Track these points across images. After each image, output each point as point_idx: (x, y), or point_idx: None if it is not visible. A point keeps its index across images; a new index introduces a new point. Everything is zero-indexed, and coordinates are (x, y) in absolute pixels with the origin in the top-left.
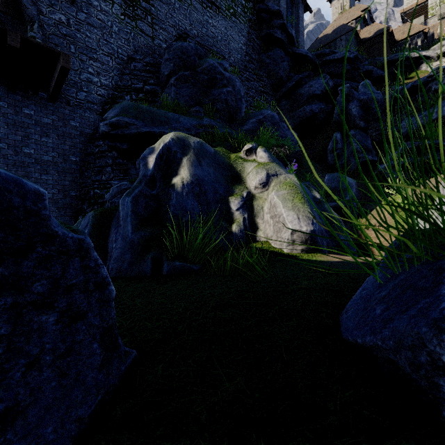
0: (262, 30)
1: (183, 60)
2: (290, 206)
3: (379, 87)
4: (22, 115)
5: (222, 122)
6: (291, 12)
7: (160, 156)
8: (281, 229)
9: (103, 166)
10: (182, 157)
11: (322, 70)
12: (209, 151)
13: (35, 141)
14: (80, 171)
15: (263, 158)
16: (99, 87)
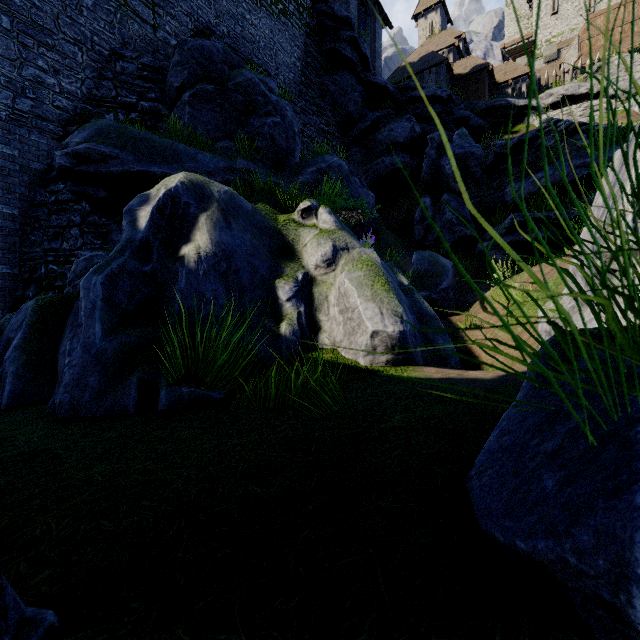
0: (325, 42)
1: (205, 68)
2: (369, 295)
3: (477, 140)
4: None
5: (265, 167)
6: (365, 23)
7: (159, 210)
8: (355, 330)
9: (64, 226)
10: (198, 213)
11: (407, 110)
12: (244, 208)
13: None
14: (20, 232)
15: (327, 222)
16: (58, 95)
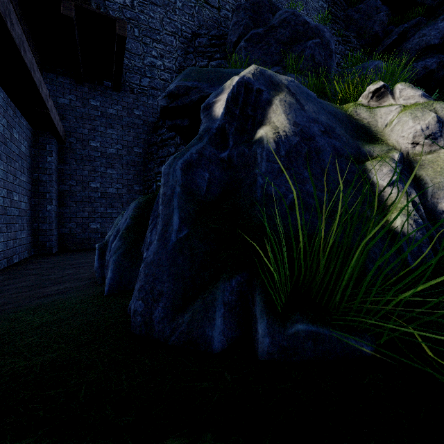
0: None
1: (255, 20)
2: None
3: None
4: (89, 107)
5: None
6: None
7: (233, 98)
8: None
9: (165, 156)
10: (271, 98)
11: (440, 12)
12: (311, 95)
13: (101, 134)
14: (143, 163)
15: (411, 97)
16: (163, 71)
